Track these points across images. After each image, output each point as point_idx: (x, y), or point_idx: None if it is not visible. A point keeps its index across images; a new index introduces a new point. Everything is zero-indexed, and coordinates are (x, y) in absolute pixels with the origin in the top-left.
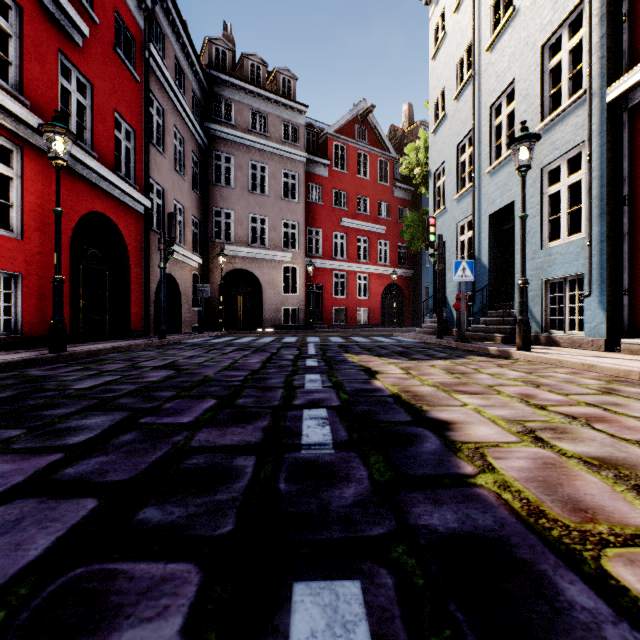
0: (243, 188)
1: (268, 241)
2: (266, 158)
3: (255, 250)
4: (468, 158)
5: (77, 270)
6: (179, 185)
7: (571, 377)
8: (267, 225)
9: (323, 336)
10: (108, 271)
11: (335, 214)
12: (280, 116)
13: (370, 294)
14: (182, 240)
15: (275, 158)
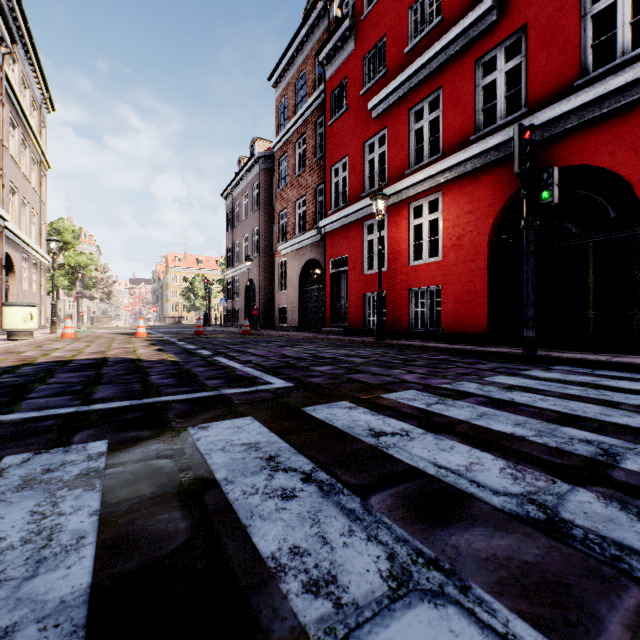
0: None
1: None
2: None
3: None
4: None
5: (521, 261)
6: None
7: (31, 353)
8: None
9: None
10: (592, 242)
11: None
12: None
13: None
14: None
15: None
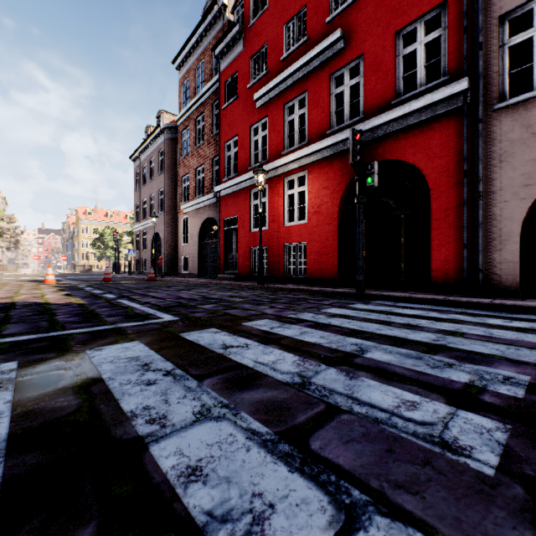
0: None
1: None
2: None
3: None
4: None
5: None
6: None
7: None
8: None
9: None
10: (403, 214)
11: None
12: None
13: None
14: None
15: None
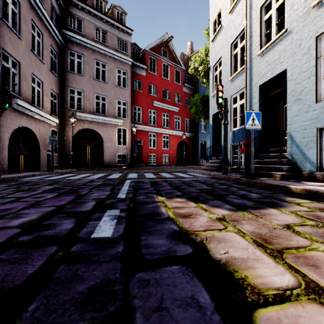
0: (90, 76)
1: (107, 112)
2: (106, 59)
3: (98, 117)
4: (240, 50)
5: None
6: (37, 64)
7: None
8: (106, 101)
9: (141, 172)
10: None
11: (150, 98)
12: (115, 34)
13: (170, 146)
14: (41, 105)
15: (112, 60)
